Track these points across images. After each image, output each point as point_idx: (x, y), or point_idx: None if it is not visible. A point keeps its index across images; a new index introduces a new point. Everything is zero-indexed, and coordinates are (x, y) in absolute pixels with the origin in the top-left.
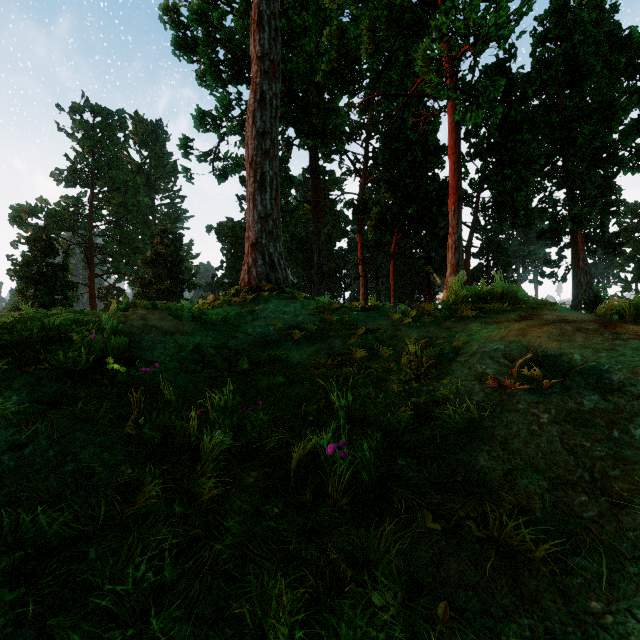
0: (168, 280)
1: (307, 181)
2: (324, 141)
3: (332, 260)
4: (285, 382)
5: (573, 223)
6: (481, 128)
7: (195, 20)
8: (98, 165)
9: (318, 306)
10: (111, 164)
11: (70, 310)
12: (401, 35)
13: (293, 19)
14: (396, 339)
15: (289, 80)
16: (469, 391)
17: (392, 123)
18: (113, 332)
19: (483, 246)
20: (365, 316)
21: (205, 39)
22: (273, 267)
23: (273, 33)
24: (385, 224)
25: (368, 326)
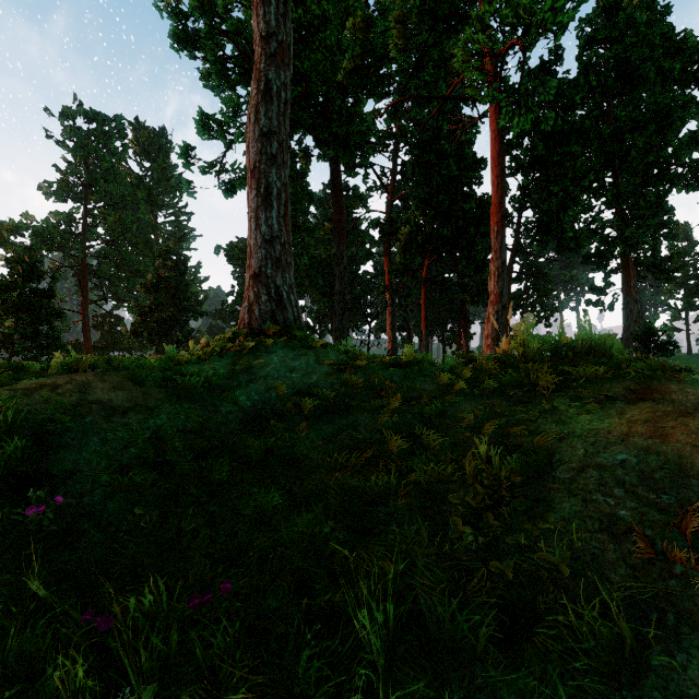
0: (171, 307)
1: (328, 197)
2: (347, 151)
3: (356, 285)
4: (284, 501)
5: (625, 246)
6: (524, 139)
7: (197, 8)
8: (92, 177)
9: (338, 359)
10: (107, 176)
11: (0, 366)
12: (436, 29)
13: (311, 9)
14: (447, 416)
15: (307, 81)
16: (597, 557)
17: (423, 133)
18: (6, 429)
19: (522, 270)
20: (401, 376)
21: (209, 31)
22: (281, 304)
23: (281, 7)
24: (415, 246)
25: (405, 392)
